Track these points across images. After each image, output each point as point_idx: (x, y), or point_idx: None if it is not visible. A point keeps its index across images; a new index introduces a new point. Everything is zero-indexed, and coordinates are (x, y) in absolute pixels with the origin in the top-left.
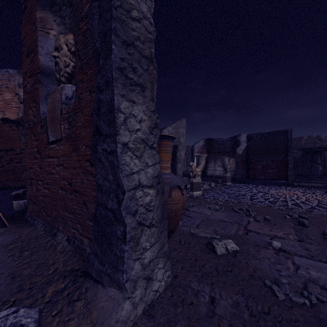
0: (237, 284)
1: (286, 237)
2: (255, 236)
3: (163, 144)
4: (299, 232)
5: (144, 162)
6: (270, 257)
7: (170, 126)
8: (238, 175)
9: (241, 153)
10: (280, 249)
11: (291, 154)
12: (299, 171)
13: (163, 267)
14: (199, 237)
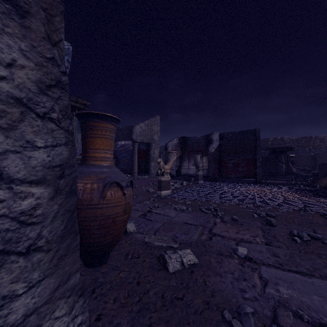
0: (186, 323)
1: (254, 240)
2: (219, 242)
3: (99, 127)
4: (266, 233)
5: (23, 140)
6: (233, 270)
7: (143, 122)
8: (210, 173)
9: (214, 151)
10: (246, 257)
11: (259, 152)
12: (266, 169)
13: (68, 313)
14: (152, 248)
